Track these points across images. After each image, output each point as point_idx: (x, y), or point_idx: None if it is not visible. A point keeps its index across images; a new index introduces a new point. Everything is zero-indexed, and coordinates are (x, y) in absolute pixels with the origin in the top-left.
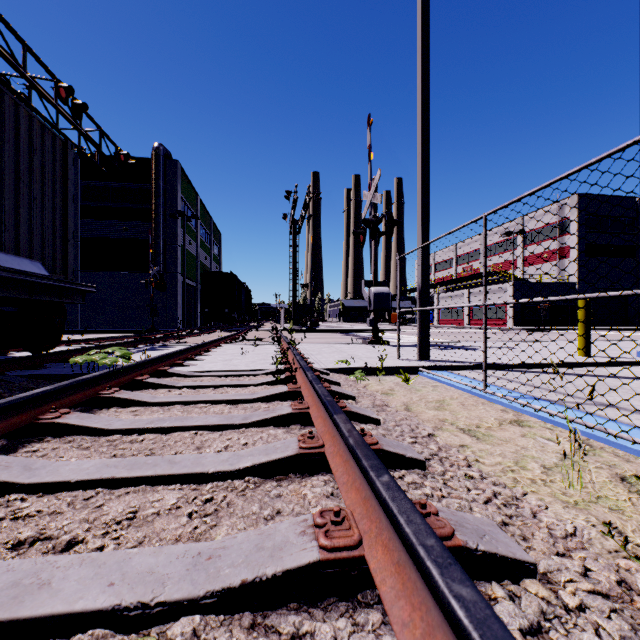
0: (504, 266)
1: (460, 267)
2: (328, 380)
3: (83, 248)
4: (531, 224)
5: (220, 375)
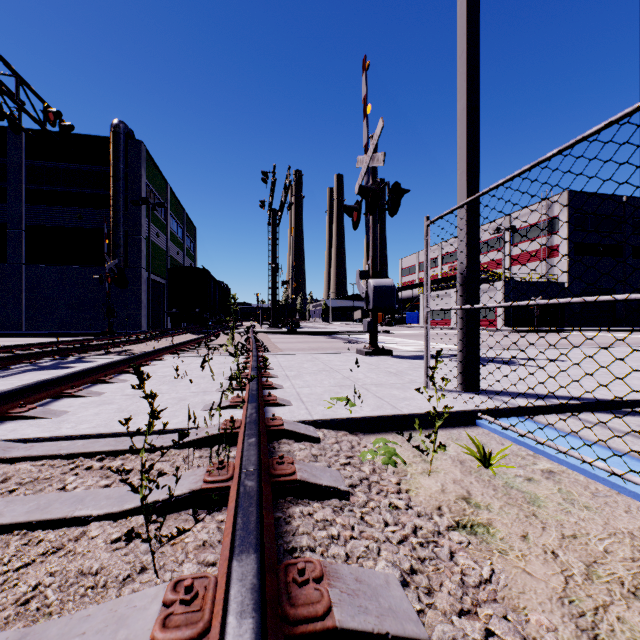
0: (491, 265)
1: (445, 266)
2: (317, 486)
3: (28, 238)
4: (519, 222)
5: (71, 454)
